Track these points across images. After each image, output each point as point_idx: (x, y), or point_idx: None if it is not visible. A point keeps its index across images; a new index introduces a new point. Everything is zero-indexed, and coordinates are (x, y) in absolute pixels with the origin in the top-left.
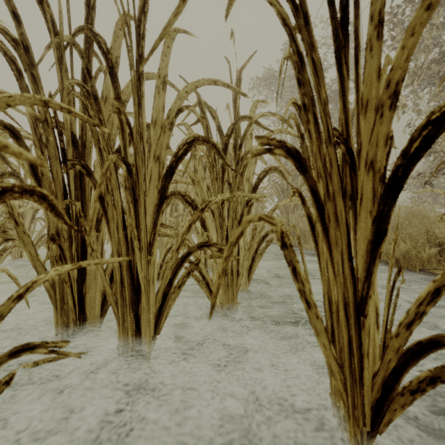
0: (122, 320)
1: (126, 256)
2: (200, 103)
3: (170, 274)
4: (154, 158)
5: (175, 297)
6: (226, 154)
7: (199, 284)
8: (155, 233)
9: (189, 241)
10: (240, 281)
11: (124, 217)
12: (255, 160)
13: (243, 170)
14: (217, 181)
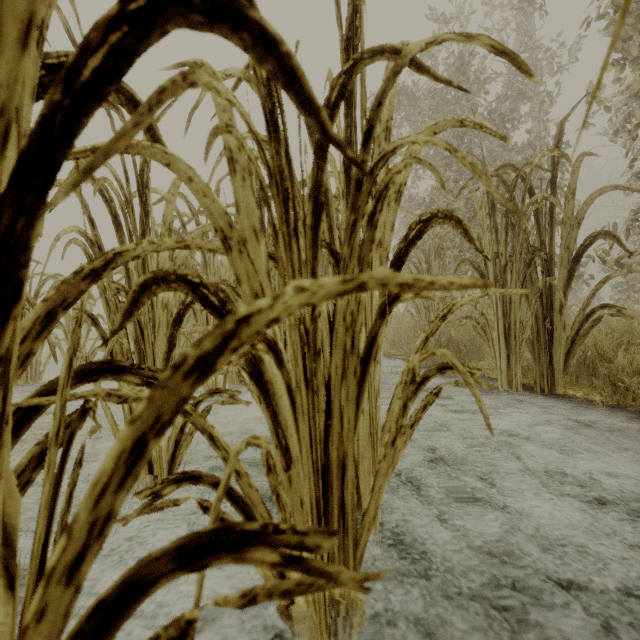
0: None
1: None
2: None
3: None
4: None
5: None
6: (324, 161)
7: None
8: None
9: None
10: (365, 536)
11: None
12: (398, 193)
13: (376, 208)
14: (298, 239)
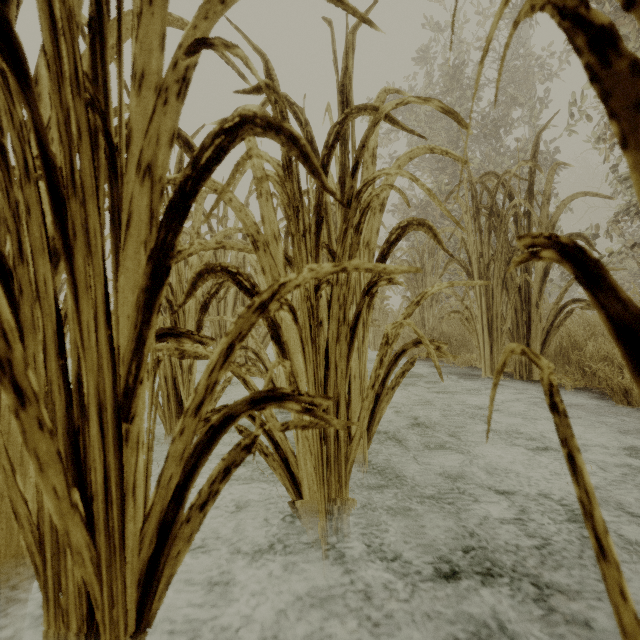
0: (53, 591)
1: (66, 423)
2: (270, 79)
3: (179, 471)
4: (139, 171)
5: (192, 530)
6: None
7: (267, 462)
8: (140, 365)
9: (261, 357)
10: (353, 454)
11: (61, 322)
12: (381, 205)
13: (361, 220)
14: (306, 242)
